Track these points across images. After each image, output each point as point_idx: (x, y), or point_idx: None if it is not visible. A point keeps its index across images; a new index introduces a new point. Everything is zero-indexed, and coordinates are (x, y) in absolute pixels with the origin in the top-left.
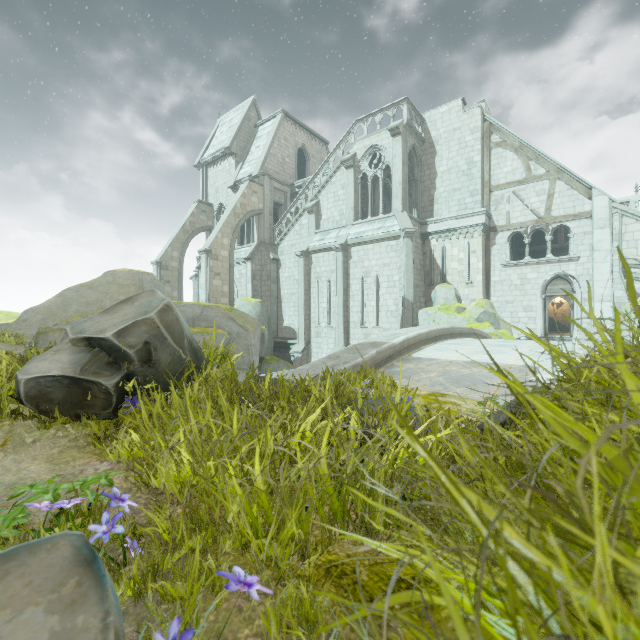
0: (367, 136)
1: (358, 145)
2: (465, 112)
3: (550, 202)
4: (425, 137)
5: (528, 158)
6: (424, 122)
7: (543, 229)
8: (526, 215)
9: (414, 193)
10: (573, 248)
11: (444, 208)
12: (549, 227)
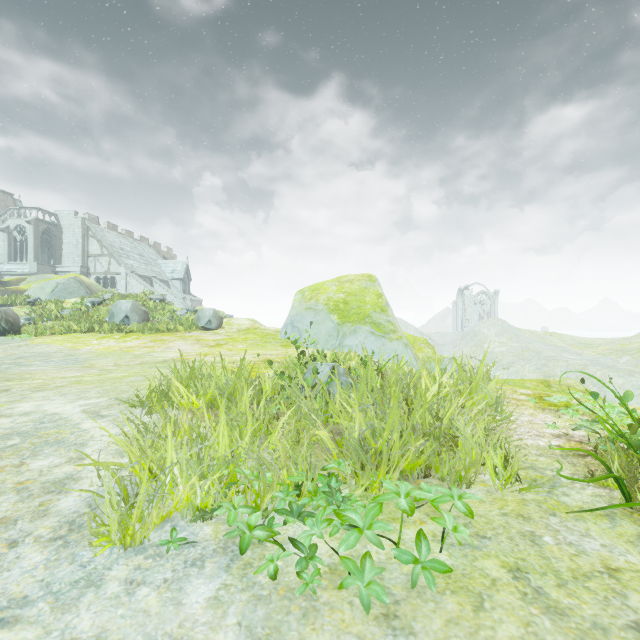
0: (17, 218)
1: (11, 221)
2: (76, 218)
3: (110, 266)
4: (58, 223)
5: (102, 246)
6: (57, 215)
7: (107, 277)
8: (102, 270)
9: (52, 250)
10: (117, 286)
11: (67, 260)
12: (109, 276)
